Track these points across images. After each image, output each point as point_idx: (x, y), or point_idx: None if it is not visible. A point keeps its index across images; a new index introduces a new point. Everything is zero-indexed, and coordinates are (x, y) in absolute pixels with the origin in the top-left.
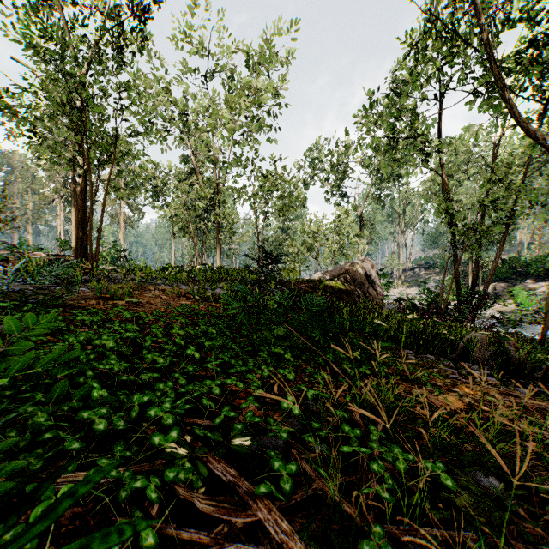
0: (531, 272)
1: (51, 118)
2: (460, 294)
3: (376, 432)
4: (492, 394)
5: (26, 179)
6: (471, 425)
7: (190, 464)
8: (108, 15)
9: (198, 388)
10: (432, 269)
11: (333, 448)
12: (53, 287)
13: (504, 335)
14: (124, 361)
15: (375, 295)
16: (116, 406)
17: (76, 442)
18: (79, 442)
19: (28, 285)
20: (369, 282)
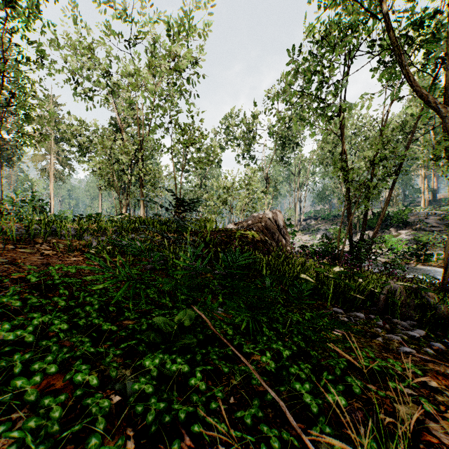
0: (394, 222)
1: None
2: (351, 241)
3: None
4: None
5: None
6: None
7: None
8: None
9: None
10: (320, 220)
11: None
12: None
13: (426, 287)
14: None
15: (284, 243)
16: None
17: None
18: None
19: None
20: (278, 231)
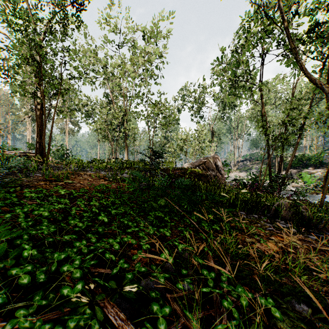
0: (312, 163)
1: (18, 66)
2: (271, 176)
3: (225, 274)
4: (295, 240)
5: (7, 106)
6: (285, 263)
7: (90, 310)
8: (57, 4)
9: (104, 244)
10: (254, 161)
11: (196, 291)
12: (17, 173)
13: (299, 202)
14: (54, 226)
15: (220, 177)
16: (42, 261)
17: (0, 297)
18: (2, 297)
19: (1, 172)
20: (217, 169)
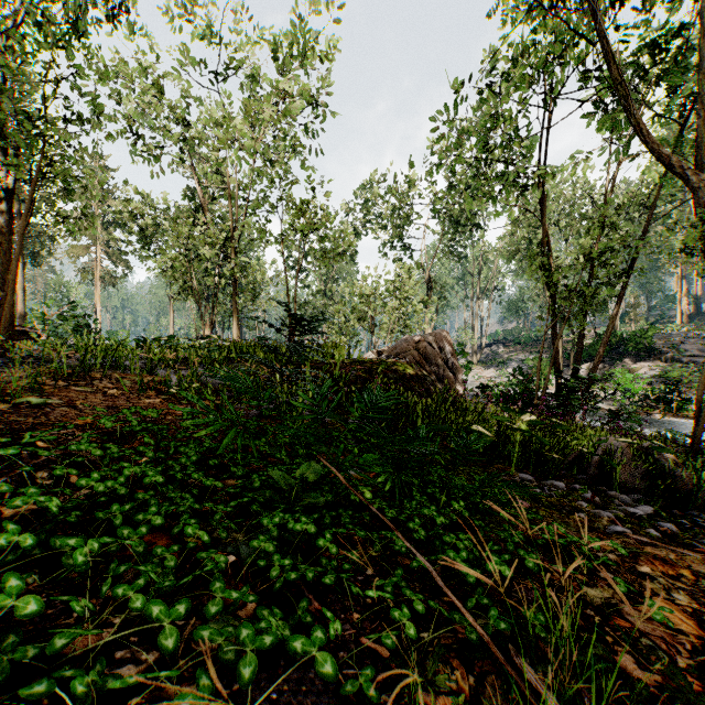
0: (630, 349)
1: None
2: (559, 378)
3: None
4: (702, 570)
5: None
6: None
7: None
8: None
9: None
10: (513, 346)
11: None
12: None
13: (660, 445)
14: None
15: (453, 381)
16: None
17: None
18: None
19: None
20: (444, 363)
